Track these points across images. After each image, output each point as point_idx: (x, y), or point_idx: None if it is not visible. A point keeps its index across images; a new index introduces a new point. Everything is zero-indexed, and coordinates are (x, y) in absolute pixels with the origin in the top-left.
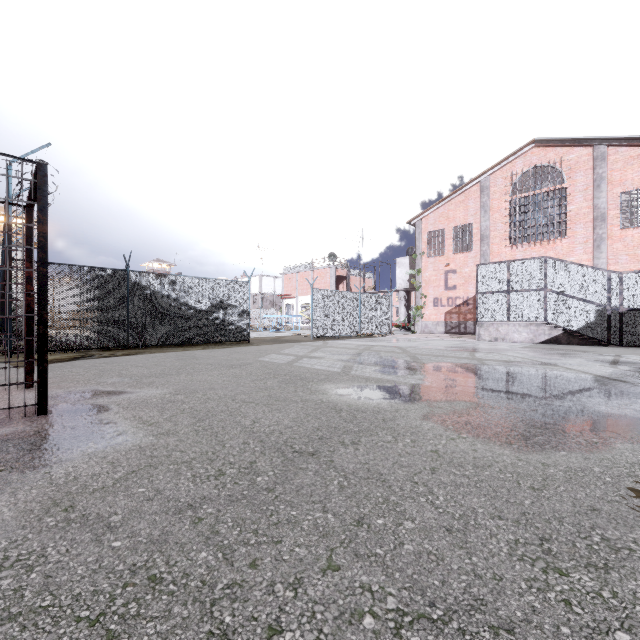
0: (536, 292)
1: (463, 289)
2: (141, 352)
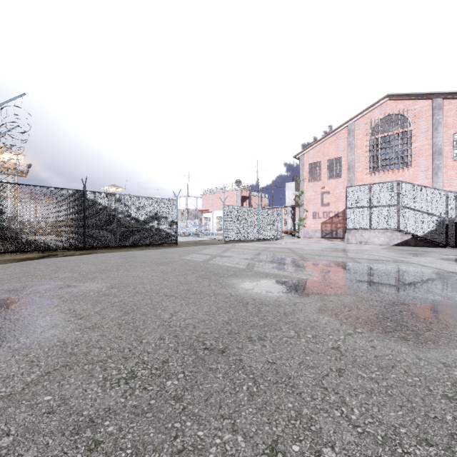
0: (391, 207)
1: (335, 205)
2: (94, 252)
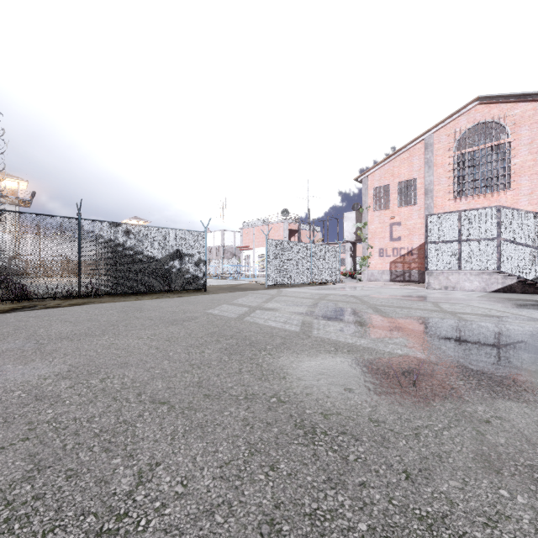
0: (488, 241)
1: (407, 240)
2: (90, 302)
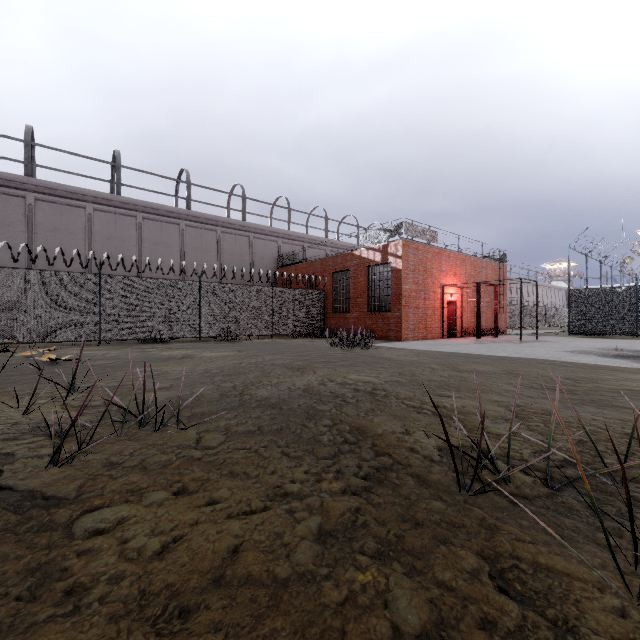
0: None
1: None
2: (636, 338)
